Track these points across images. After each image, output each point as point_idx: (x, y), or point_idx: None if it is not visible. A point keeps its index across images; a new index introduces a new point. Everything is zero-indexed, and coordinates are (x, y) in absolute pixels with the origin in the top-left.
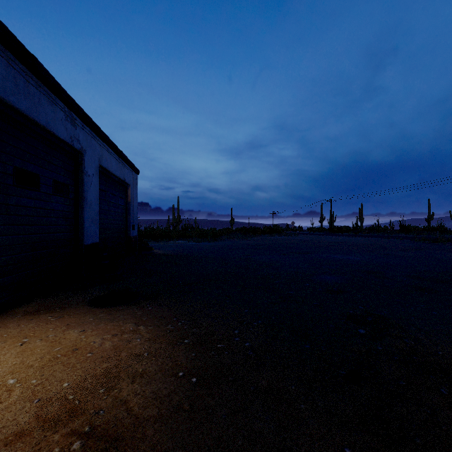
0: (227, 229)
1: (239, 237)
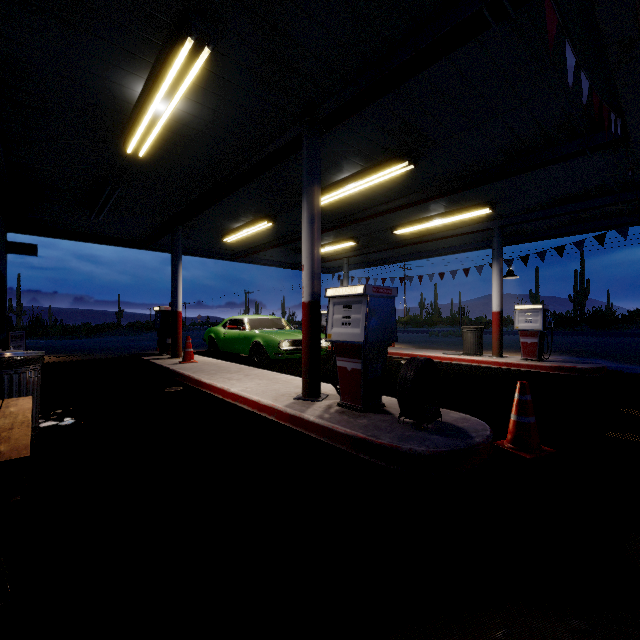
0: (110, 324)
1: (126, 334)
